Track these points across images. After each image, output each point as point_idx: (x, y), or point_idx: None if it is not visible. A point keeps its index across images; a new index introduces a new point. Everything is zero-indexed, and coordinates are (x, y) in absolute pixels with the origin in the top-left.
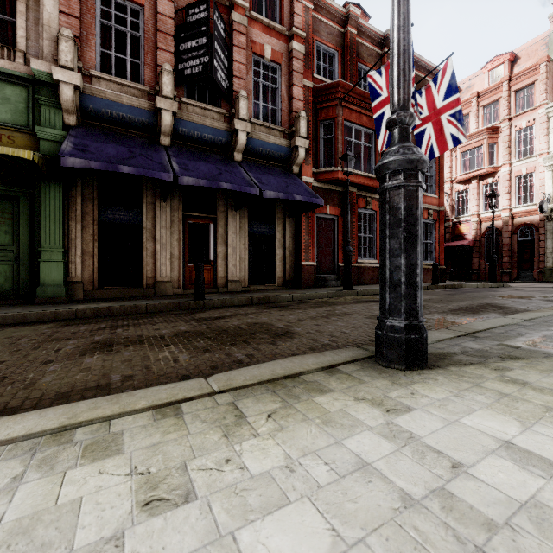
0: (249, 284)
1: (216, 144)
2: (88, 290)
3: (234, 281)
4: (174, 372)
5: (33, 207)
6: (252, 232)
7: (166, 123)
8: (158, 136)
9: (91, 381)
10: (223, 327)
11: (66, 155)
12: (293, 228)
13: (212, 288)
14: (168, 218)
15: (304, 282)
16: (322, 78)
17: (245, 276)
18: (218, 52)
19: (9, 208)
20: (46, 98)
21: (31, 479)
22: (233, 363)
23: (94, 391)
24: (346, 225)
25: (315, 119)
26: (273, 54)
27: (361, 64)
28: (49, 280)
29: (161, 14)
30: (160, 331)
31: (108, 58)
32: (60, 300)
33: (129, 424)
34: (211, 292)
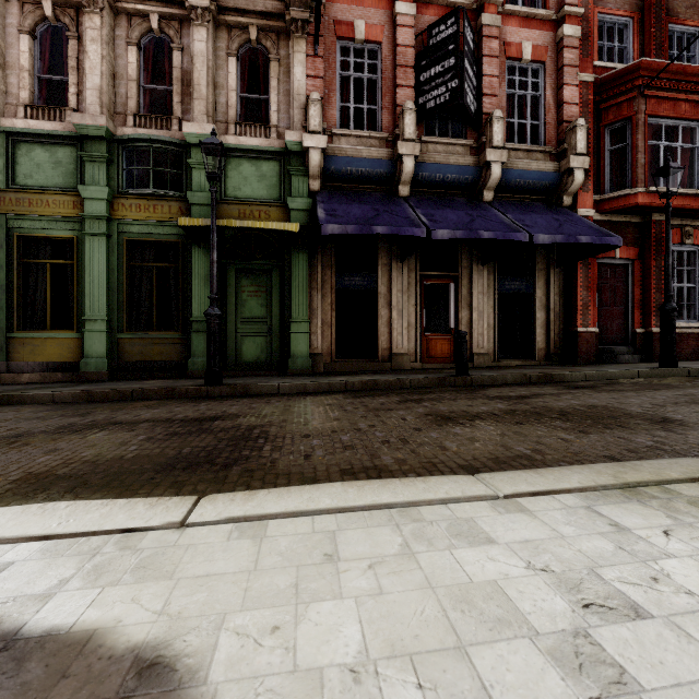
0: (498, 358)
1: (460, 185)
2: (328, 363)
3: (481, 354)
4: (587, 451)
5: (282, 279)
6: (503, 290)
7: (407, 170)
8: (395, 186)
9: (500, 450)
10: (552, 407)
11: (324, 222)
12: (560, 282)
13: (453, 362)
14: (404, 280)
15: (581, 355)
16: (608, 63)
17: (494, 347)
18: (467, 70)
19: (264, 282)
20: (296, 168)
21: (693, 521)
22: (651, 448)
23: (524, 460)
24: (666, 271)
25: (596, 125)
26: (534, 52)
27: (674, 25)
28: (298, 351)
29: (400, 46)
30: (477, 407)
31: (345, 111)
32: (307, 372)
33: (695, 491)
34: (453, 367)
